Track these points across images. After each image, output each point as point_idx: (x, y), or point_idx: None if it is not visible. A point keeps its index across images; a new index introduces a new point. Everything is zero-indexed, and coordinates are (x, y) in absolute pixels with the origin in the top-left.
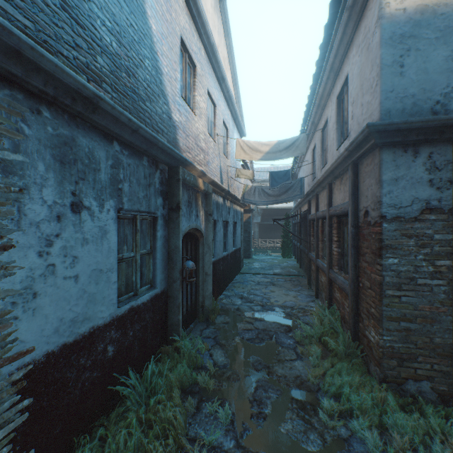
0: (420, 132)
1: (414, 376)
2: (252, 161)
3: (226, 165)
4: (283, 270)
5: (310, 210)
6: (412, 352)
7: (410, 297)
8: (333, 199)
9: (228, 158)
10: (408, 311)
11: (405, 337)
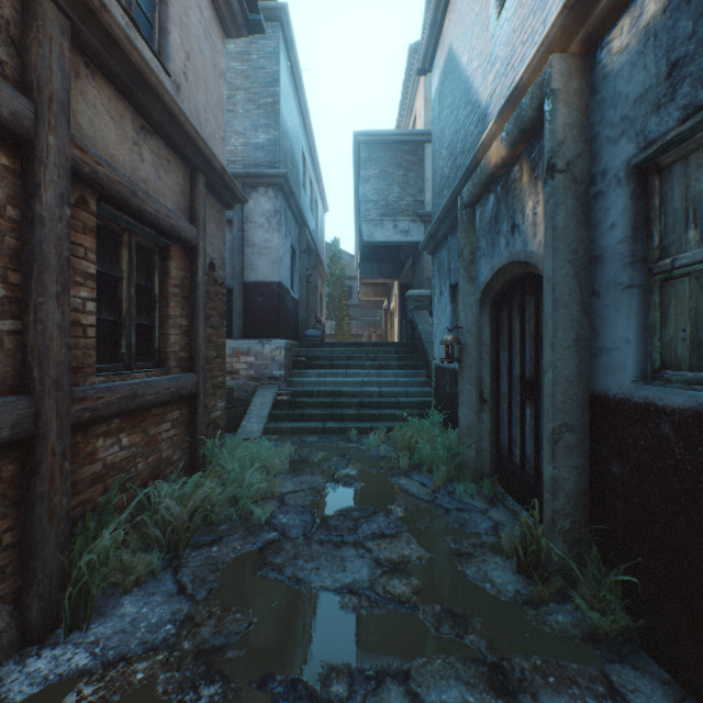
0: None
1: None
2: None
3: None
4: None
5: None
6: None
7: None
8: (82, 118)
9: None
10: None
11: None
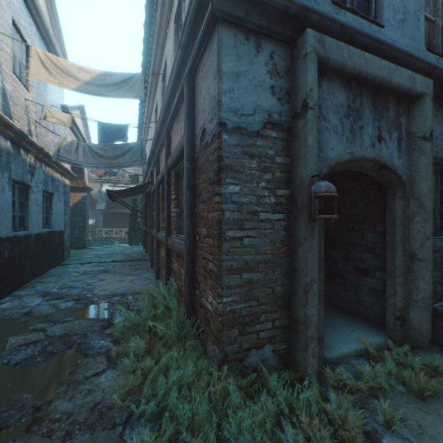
0: (264, 15)
1: (257, 343)
2: (88, 126)
3: (25, 98)
4: (125, 257)
5: (153, 181)
6: (255, 312)
7: (253, 238)
8: (172, 149)
9: (30, 91)
10: (250, 257)
11: (248, 293)
